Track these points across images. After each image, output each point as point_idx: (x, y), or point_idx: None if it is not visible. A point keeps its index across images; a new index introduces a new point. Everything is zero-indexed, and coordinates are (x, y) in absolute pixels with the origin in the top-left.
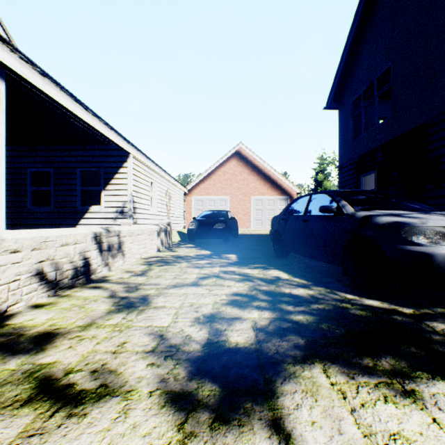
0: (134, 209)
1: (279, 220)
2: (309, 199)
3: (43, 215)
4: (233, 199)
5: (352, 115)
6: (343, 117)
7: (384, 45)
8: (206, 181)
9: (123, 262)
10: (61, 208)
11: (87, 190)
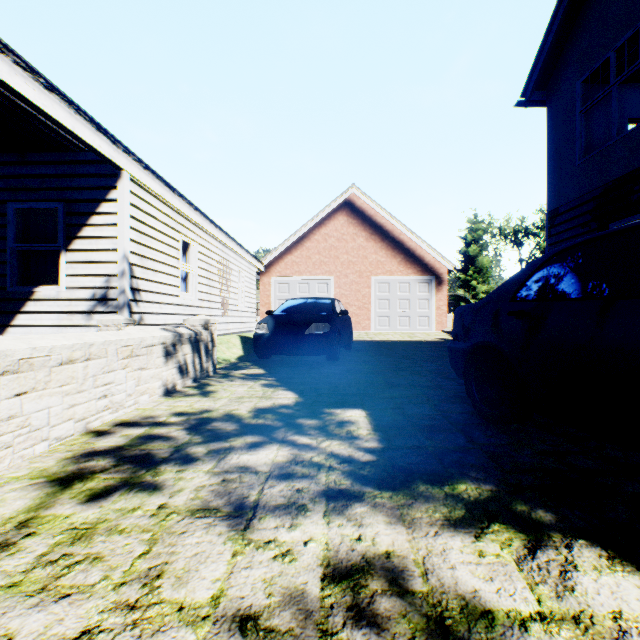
0: (135, 293)
1: (494, 315)
2: None
3: None
4: (341, 282)
5: (584, 106)
6: (558, 115)
7: None
8: (296, 251)
9: None
10: None
11: (36, 251)
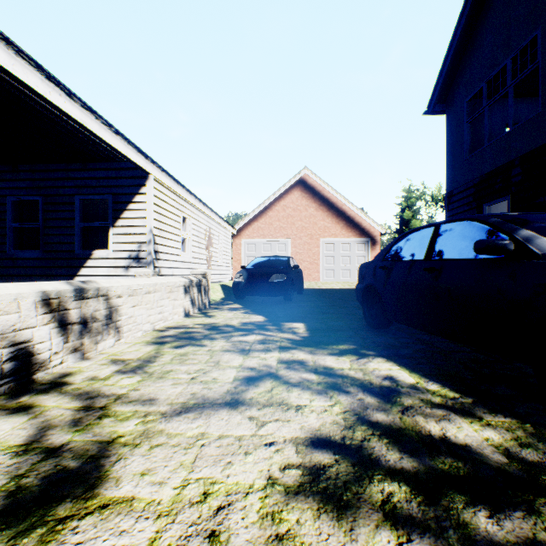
0: (156, 254)
1: (374, 268)
2: (434, 233)
3: (28, 262)
4: (296, 243)
5: (468, 119)
6: (453, 123)
7: (526, 6)
8: (261, 219)
9: (115, 340)
10: (53, 252)
11: (91, 227)
